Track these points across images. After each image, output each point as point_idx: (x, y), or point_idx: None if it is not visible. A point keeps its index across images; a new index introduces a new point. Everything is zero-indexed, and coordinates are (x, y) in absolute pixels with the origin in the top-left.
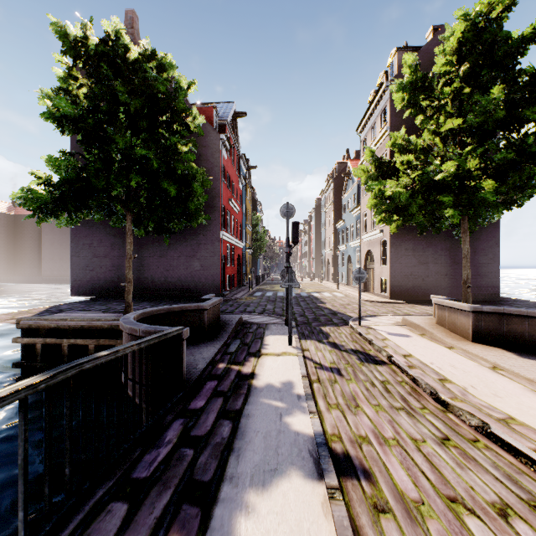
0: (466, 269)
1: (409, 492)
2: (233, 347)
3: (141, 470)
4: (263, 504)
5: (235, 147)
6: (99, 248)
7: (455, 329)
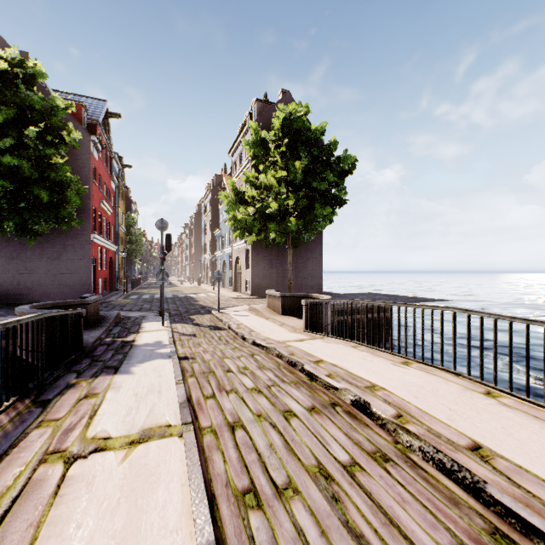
0: (290, 271)
1: (209, 359)
2: (115, 331)
3: (76, 369)
4: (143, 365)
5: (108, 147)
6: None
7: (275, 309)
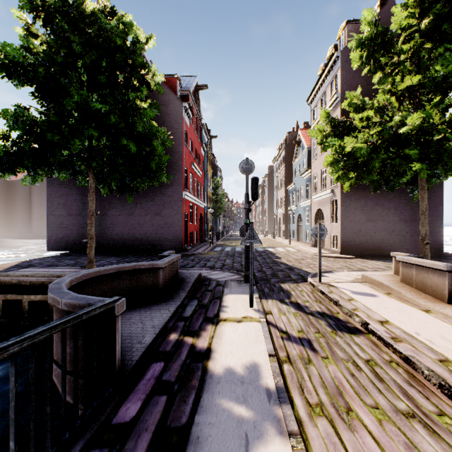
0: (424, 225)
1: None
2: (189, 310)
3: None
4: None
5: (198, 117)
6: (72, 207)
7: (425, 289)
